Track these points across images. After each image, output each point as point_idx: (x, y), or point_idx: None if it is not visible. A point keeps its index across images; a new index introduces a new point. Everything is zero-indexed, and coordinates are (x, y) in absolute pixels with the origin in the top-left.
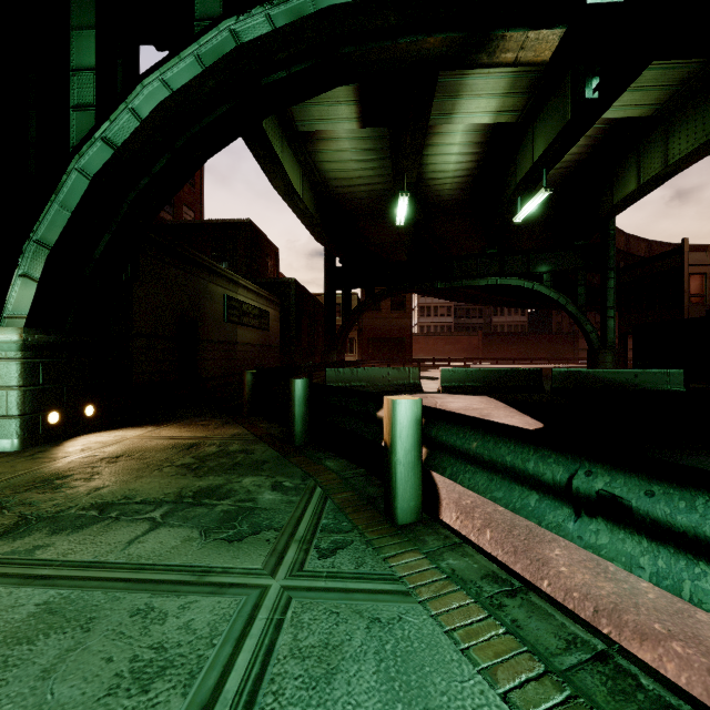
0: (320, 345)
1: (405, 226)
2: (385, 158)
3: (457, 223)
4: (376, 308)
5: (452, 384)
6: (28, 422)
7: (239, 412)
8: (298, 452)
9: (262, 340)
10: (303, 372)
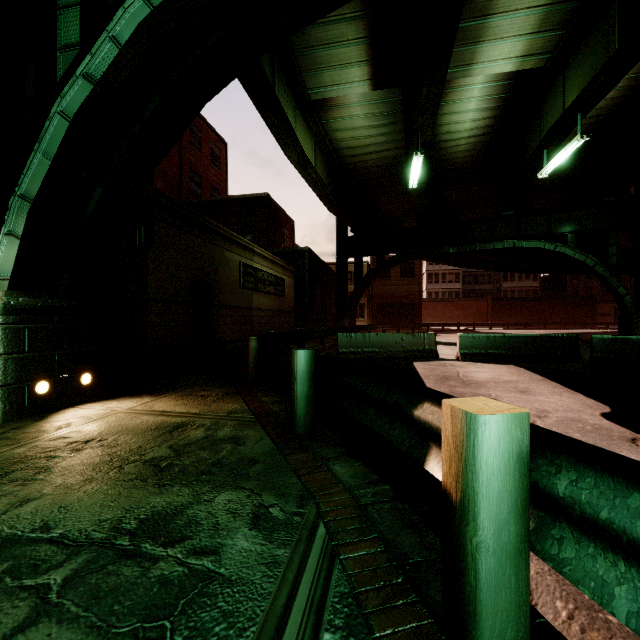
0: (332, 311)
1: (417, 191)
2: (397, 121)
3: (470, 187)
4: (386, 276)
5: (472, 351)
6: (10, 393)
7: (245, 380)
8: (300, 444)
9: (277, 305)
10: (315, 336)
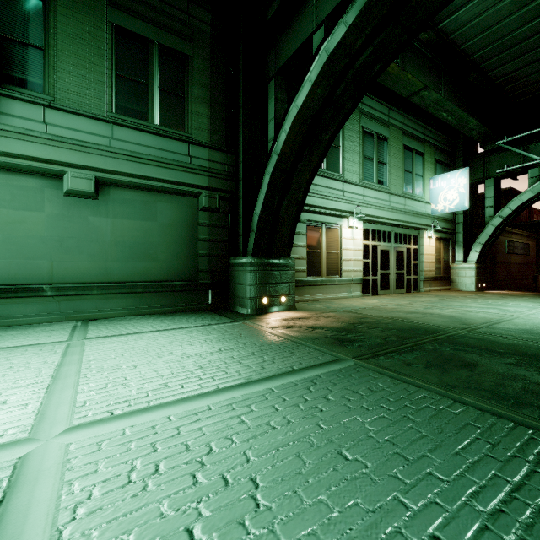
0: None
1: None
2: None
3: None
4: None
5: None
6: (476, 285)
7: (533, 291)
8: None
9: (524, 261)
10: None
